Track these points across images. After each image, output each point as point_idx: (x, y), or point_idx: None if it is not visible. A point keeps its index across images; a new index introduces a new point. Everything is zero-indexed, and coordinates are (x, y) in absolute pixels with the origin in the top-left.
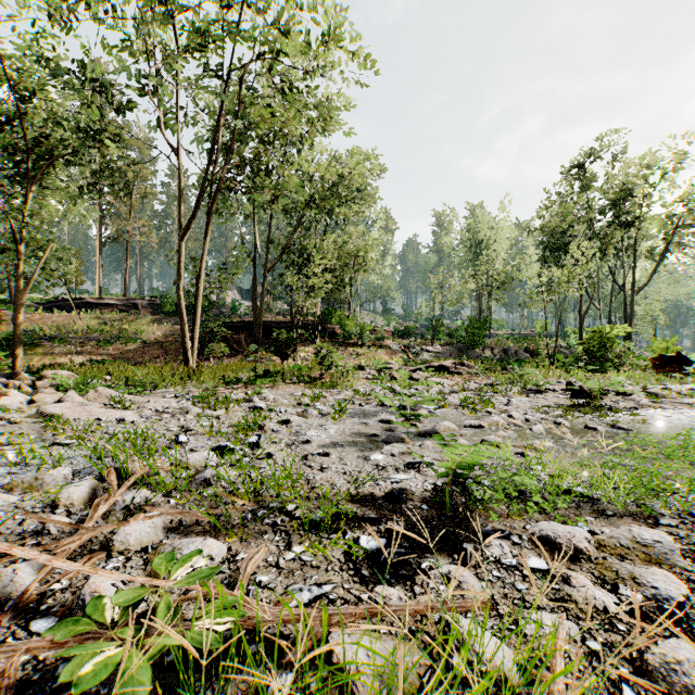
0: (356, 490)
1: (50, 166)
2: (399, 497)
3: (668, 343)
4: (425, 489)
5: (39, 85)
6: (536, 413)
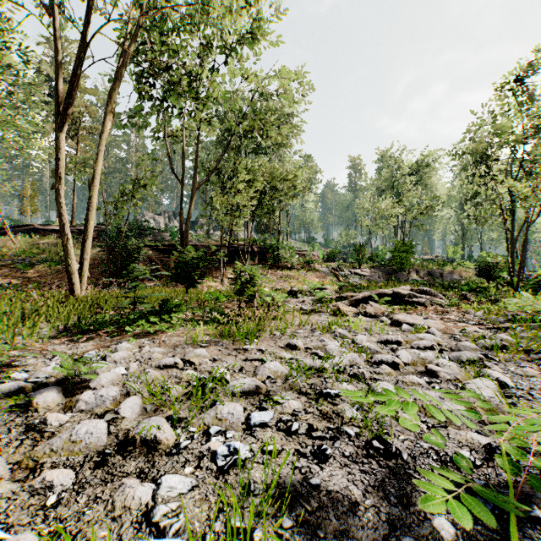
0: None
1: None
2: None
3: None
4: None
5: None
6: None
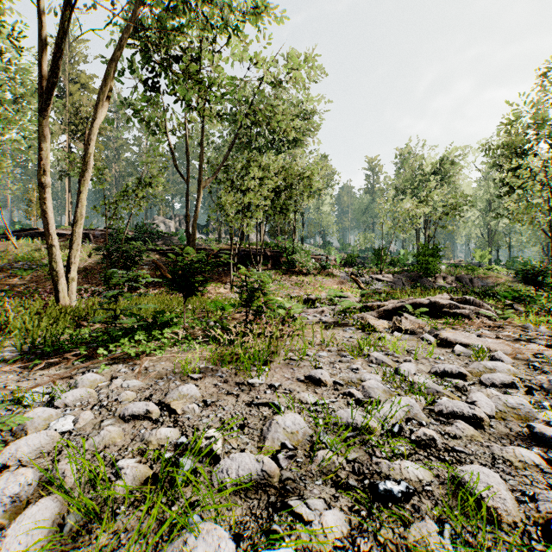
0: None
1: None
2: None
3: None
4: None
5: None
6: None
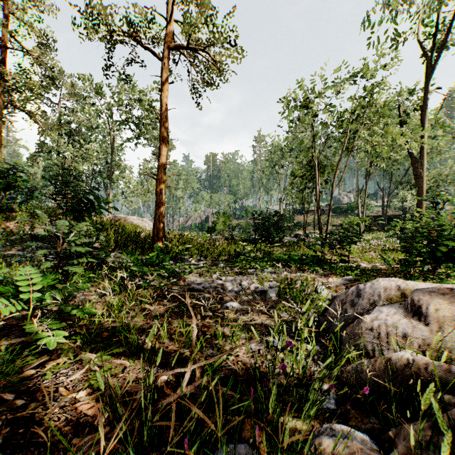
0: None
1: None
2: None
3: None
4: None
5: None
6: None
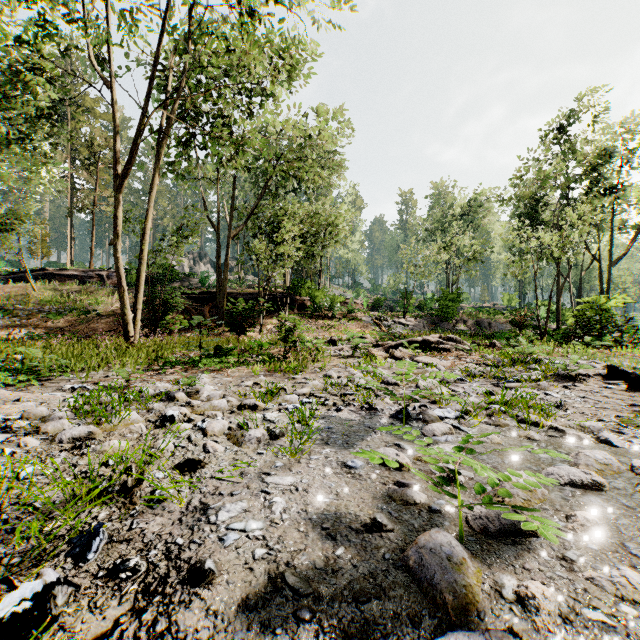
0: None
1: None
2: None
3: None
4: None
5: None
6: (631, 428)
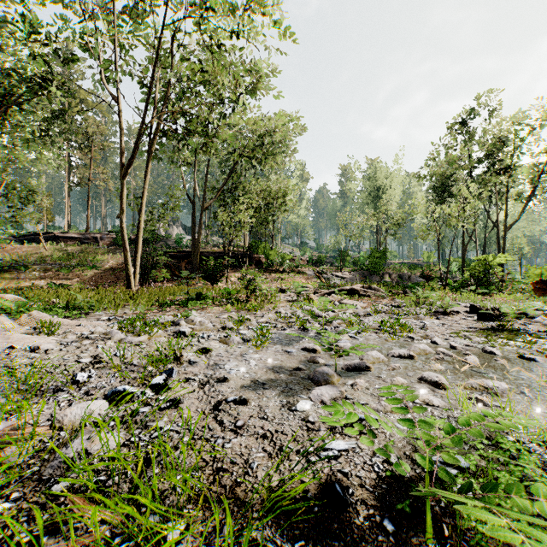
0: (280, 476)
1: (10, 115)
2: (345, 502)
3: (542, 270)
4: (376, 472)
5: (3, 45)
6: (456, 338)
